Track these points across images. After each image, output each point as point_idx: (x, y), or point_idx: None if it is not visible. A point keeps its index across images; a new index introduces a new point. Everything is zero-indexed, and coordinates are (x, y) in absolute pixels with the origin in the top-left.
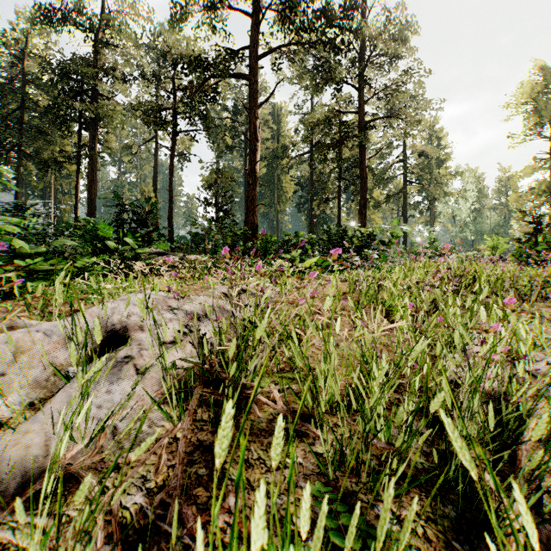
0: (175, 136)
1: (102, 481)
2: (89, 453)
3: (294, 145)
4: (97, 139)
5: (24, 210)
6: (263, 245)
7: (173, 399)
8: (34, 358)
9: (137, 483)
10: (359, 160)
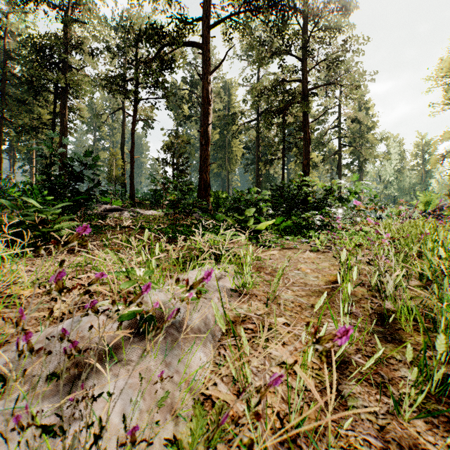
0: (135, 102)
1: None
2: None
3: (242, 113)
4: (68, 106)
5: None
6: (215, 201)
7: None
8: None
9: None
10: (302, 123)
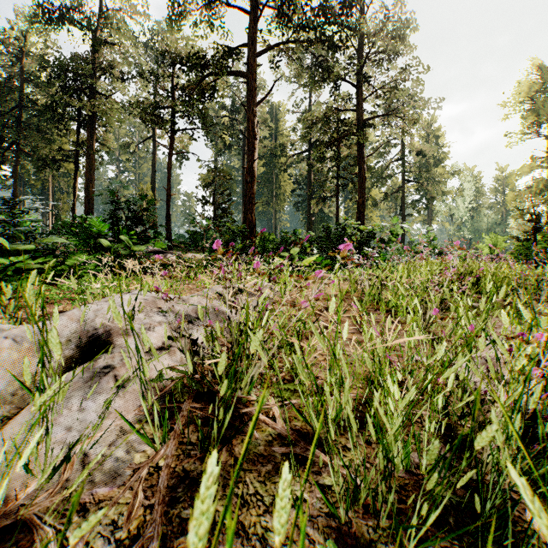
0: (173, 134)
1: (60, 530)
2: (50, 489)
3: (292, 143)
4: (95, 137)
5: (12, 206)
6: (261, 244)
7: (155, 420)
8: (0, 369)
9: (104, 532)
10: (357, 158)
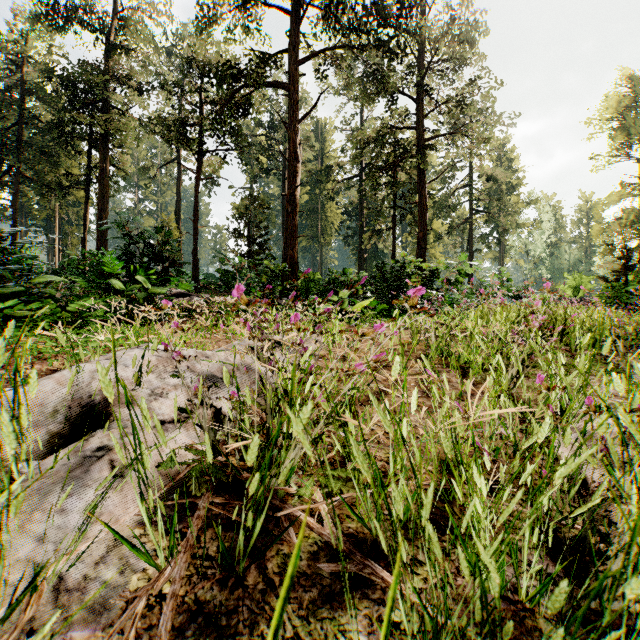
0: (200, 156)
1: None
2: (6, 634)
3: (340, 167)
4: (109, 159)
5: (1, 239)
6: (304, 285)
7: (159, 528)
8: None
9: None
10: (417, 185)
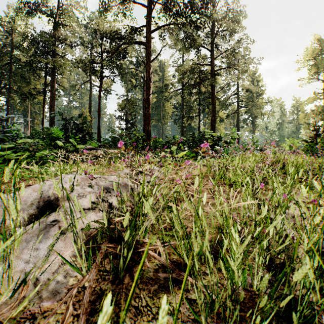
0: (101, 79)
1: None
2: (12, 303)
3: (172, 84)
4: (55, 80)
5: (2, 121)
6: (154, 144)
7: (83, 256)
8: None
9: None
10: (211, 93)
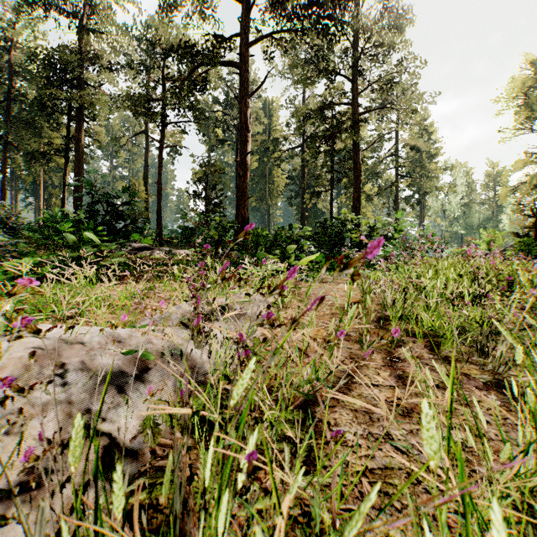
0: (163, 127)
1: None
2: None
3: (285, 138)
4: (85, 130)
5: None
6: (254, 239)
7: None
8: None
9: None
10: (353, 152)
